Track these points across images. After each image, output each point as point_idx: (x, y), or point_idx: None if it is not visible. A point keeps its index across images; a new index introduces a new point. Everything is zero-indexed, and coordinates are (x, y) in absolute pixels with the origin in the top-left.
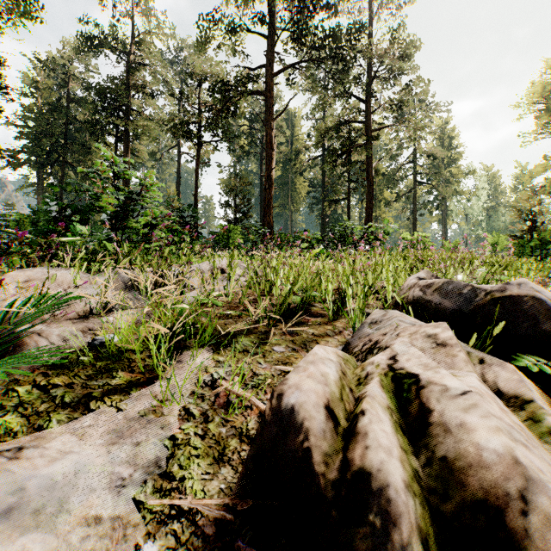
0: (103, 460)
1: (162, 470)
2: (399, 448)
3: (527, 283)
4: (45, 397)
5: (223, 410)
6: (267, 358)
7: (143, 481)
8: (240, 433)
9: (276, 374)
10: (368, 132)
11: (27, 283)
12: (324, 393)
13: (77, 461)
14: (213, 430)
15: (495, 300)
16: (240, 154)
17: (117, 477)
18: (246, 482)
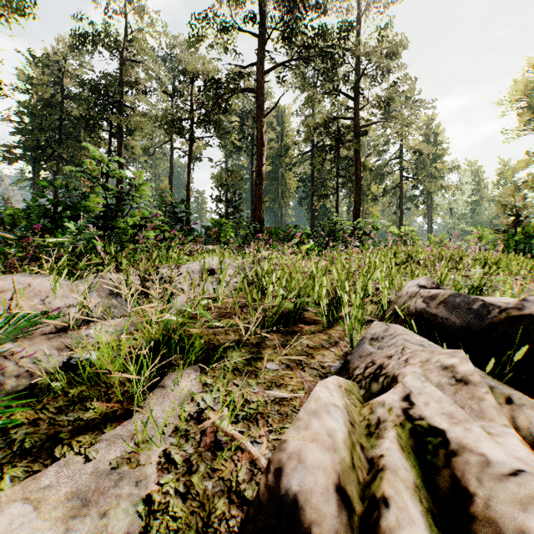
0: None
1: None
2: None
3: None
4: (3, 441)
5: (209, 453)
6: (259, 379)
7: None
8: (229, 488)
9: (270, 401)
10: (356, 128)
11: (0, 295)
12: (333, 466)
13: None
14: (197, 485)
15: (511, 318)
16: (231, 149)
17: None
18: None
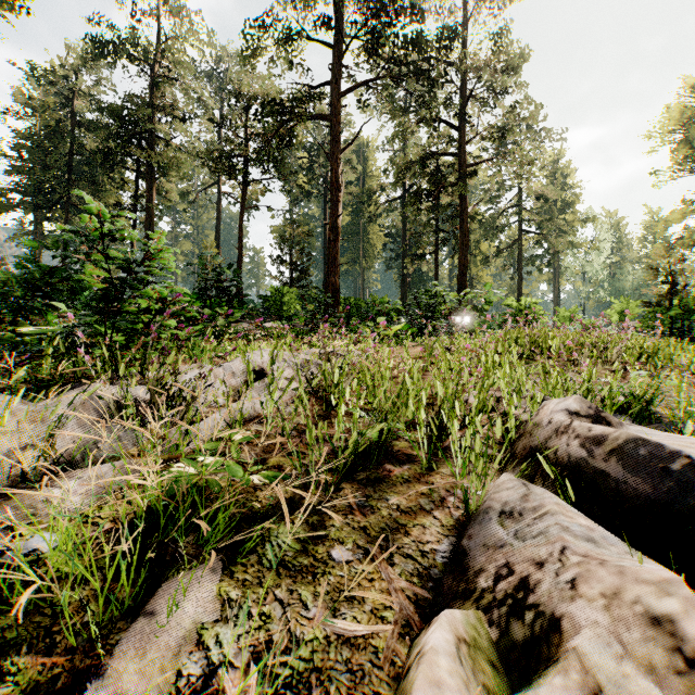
0: None
1: None
2: None
3: None
4: None
5: None
6: (319, 584)
7: None
8: None
9: (334, 637)
10: (461, 168)
11: None
12: None
13: None
14: None
15: None
16: (298, 195)
17: None
18: None
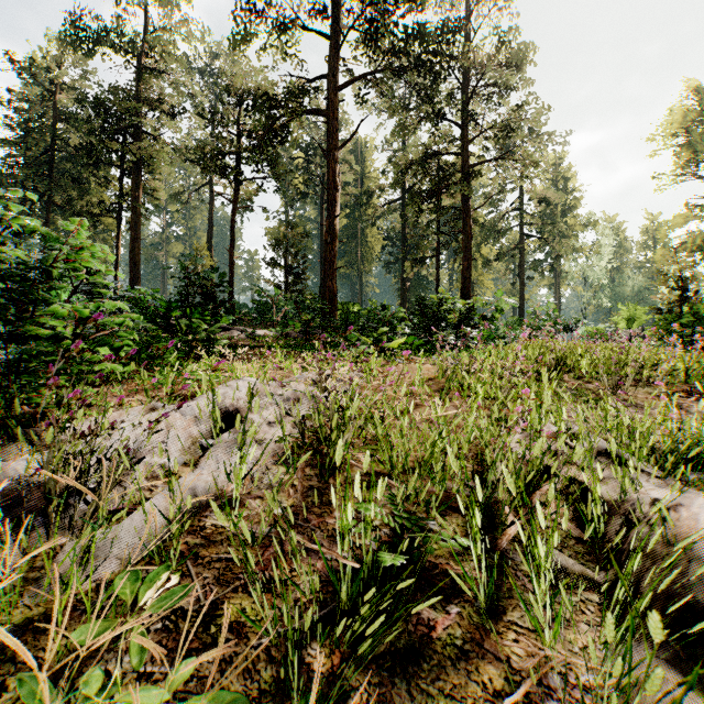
0: None
1: None
2: None
3: None
4: None
5: None
6: None
7: None
8: None
9: None
10: (464, 168)
11: None
12: None
13: None
14: None
15: None
16: (293, 196)
17: None
18: None
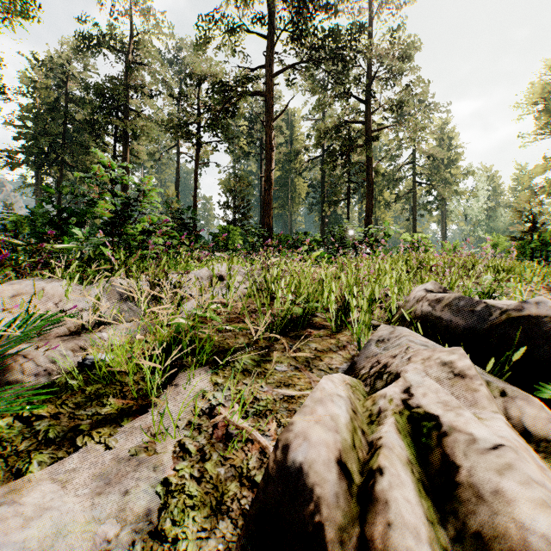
0: (87, 513)
1: (153, 526)
2: (422, 510)
3: (545, 302)
4: (27, 431)
5: (221, 444)
6: (268, 379)
7: (131, 542)
8: (240, 474)
9: (278, 399)
10: (367, 132)
11: (15, 298)
12: (335, 444)
13: (56, 520)
14: (210, 471)
15: (511, 319)
16: (240, 154)
17: (101, 537)
18: (247, 546)
